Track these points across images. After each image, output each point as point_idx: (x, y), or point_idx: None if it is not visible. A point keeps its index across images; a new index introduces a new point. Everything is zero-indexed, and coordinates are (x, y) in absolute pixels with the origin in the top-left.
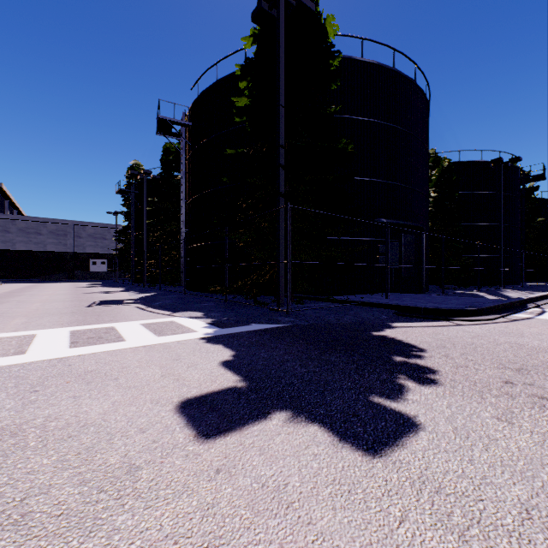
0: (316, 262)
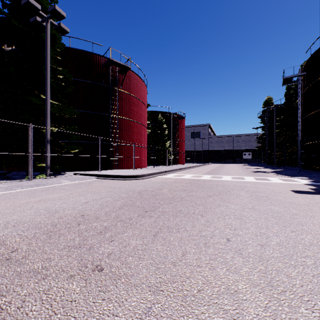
0: None
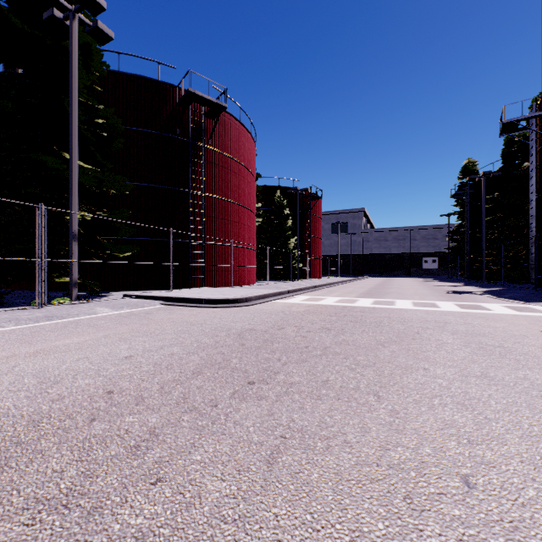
0: None
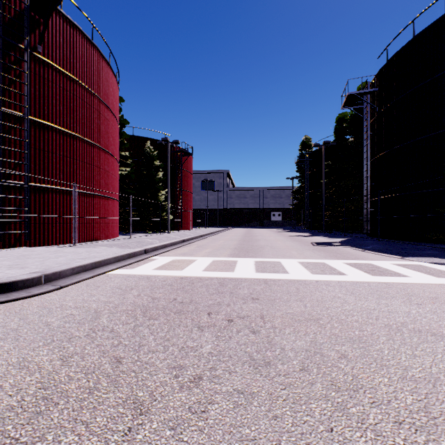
0: None
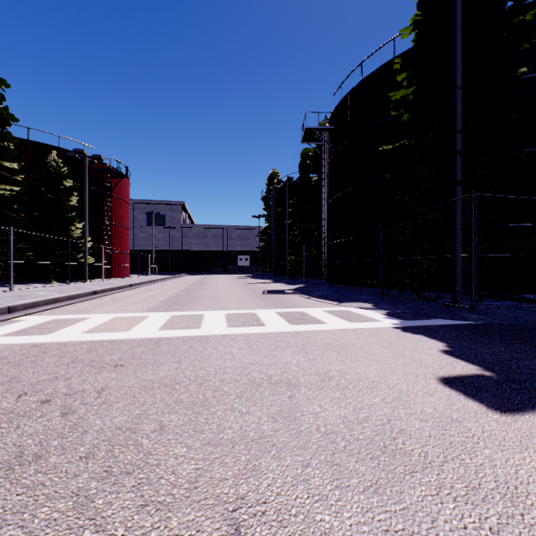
0: (507, 254)
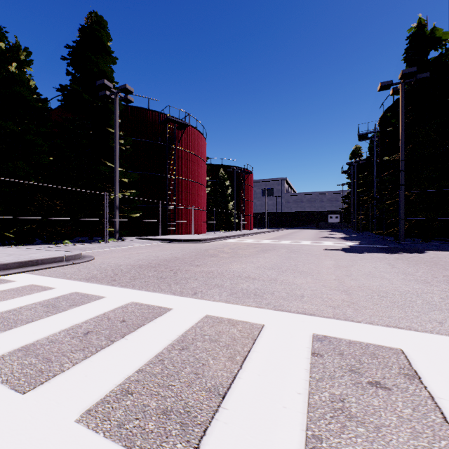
0: (423, 218)
